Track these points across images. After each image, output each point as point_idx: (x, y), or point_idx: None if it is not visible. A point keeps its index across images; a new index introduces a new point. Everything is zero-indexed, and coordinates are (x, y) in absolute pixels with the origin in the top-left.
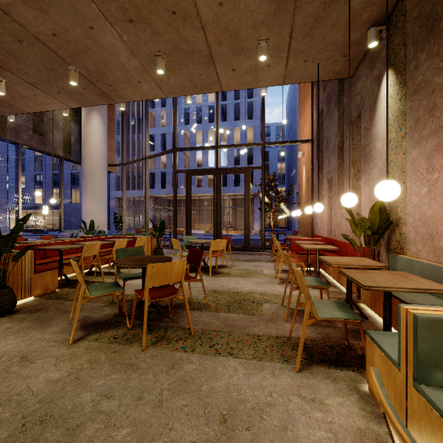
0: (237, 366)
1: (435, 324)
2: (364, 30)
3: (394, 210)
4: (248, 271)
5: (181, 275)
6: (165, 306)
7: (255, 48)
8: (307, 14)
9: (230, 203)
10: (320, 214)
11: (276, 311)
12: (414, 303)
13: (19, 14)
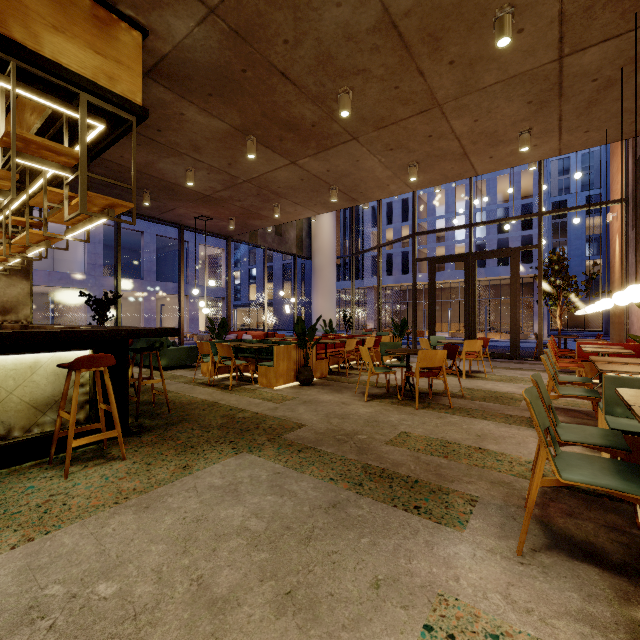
0: (489, 423)
1: (616, 380)
2: None
3: None
4: (511, 378)
5: (442, 362)
6: (423, 393)
7: (515, 137)
8: (577, 101)
9: (490, 292)
10: (636, 310)
11: None
12: None
13: (308, 166)
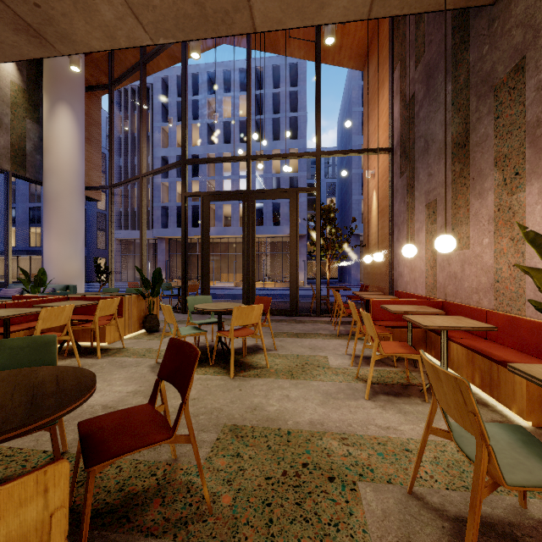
0: None
1: None
2: None
3: None
4: (302, 361)
5: (37, 535)
6: None
7: None
8: None
9: (267, 248)
10: (409, 260)
11: (407, 534)
12: None
13: None
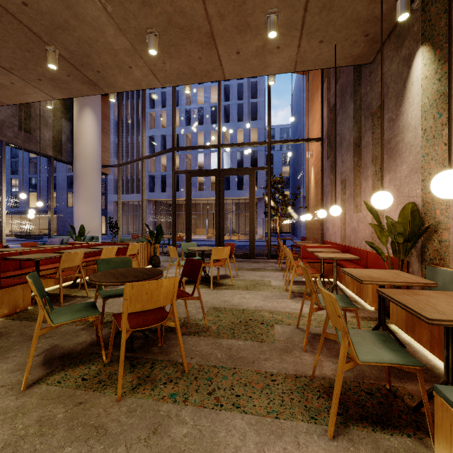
0: (246, 428)
1: None
2: (392, 1)
3: (430, 213)
4: (254, 282)
5: (171, 296)
6: (156, 330)
7: (263, 24)
8: None
9: (233, 208)
10: (332, 219)
11: (291, 337)
12: None
13: None
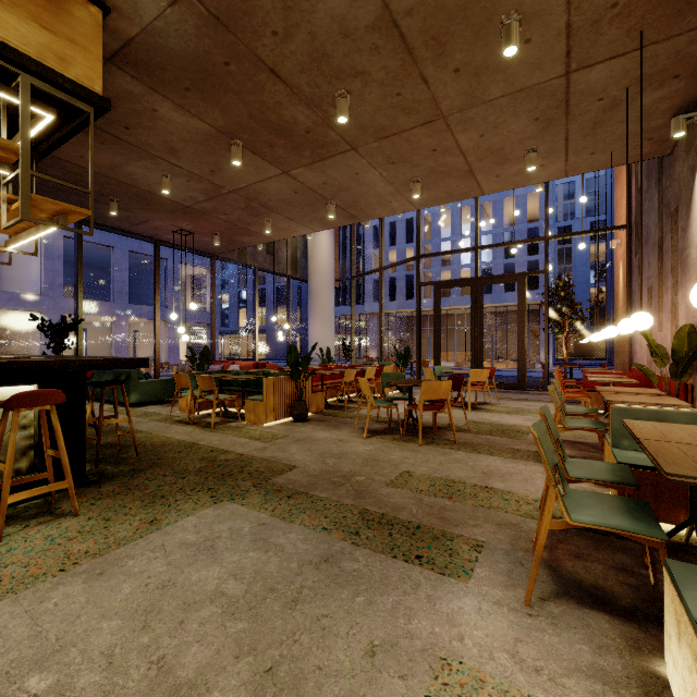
0: (496, 459)
1: (623, 412)
2: (669, 116)
3: None
4: (518, 409)
5: (446, 393)
6: (427, 427)
7: (522, 156)
8: (583, 121)
9: (497, 319)
10: (639, 338)
11: None
12: None
13: (303, 177)
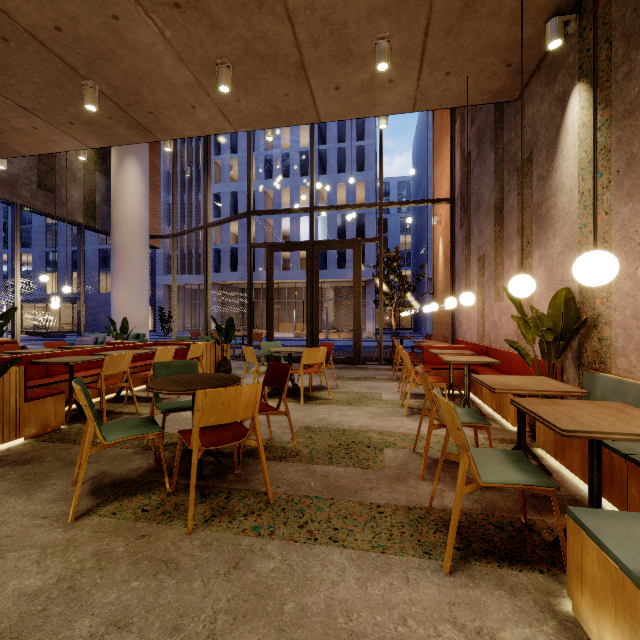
0: (345, 564)
1: None
2: (540, 23)
3: (589, 303)
4: (360, 396)
5: (252, 408)
6: (230, 454)
7: (370, 51)
8: None
9: (331, 294)
10: (467, 310)
11: (405, 462)
12: (634, 454)
13: None
